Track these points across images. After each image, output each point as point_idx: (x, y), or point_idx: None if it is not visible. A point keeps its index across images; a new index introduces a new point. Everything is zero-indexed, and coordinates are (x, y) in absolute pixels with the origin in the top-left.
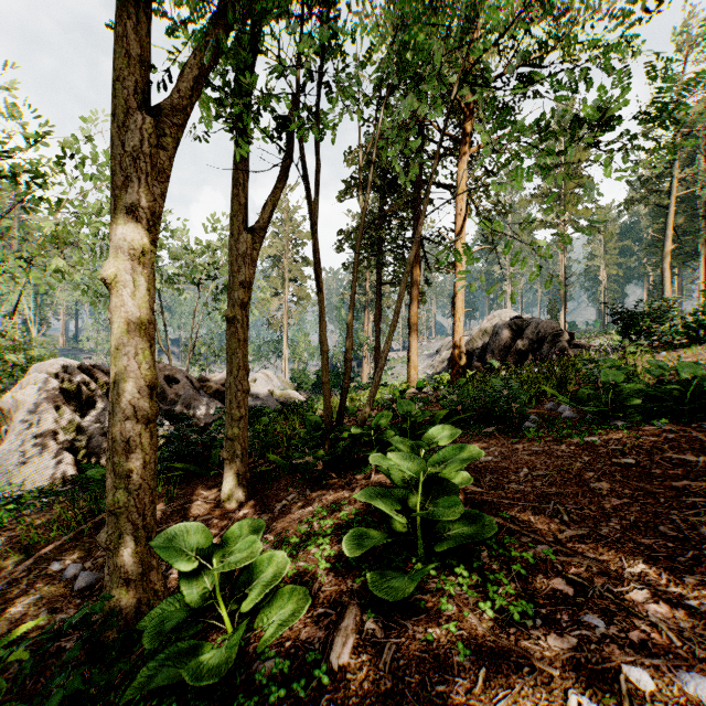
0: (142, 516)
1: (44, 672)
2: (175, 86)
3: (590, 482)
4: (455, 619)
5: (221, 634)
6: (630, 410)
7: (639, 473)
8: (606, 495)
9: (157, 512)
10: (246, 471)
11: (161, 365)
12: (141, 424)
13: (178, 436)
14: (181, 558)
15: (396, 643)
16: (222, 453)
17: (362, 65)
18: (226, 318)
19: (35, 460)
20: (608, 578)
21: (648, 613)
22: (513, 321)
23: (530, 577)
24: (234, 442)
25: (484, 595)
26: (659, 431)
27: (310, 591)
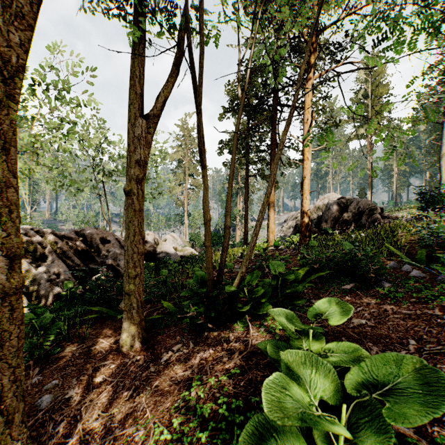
0: None
1: None
2: None
3: None
4: None
5: None
6: None
7: None
8: None
9: (68, 353)
10: (141, 320)
11: (98, 230)
12: None
13: (95, 285)
14: None
15: None
16: (120, 305)
17: None
18: (123, 191)
19: None
20: None
21: None
22: (340, 200)
23: None
24: (130, 296)
25: None
26: None
27: None
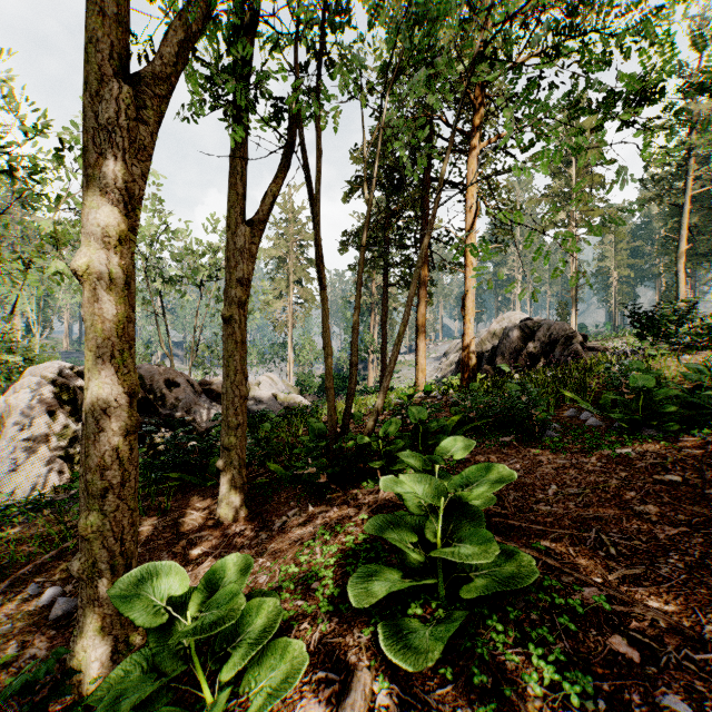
0: (120, 541)
1: None
2: (158, 51)
3: (634, 505)
4: (490, 693)
5: (200, 696)
6: (665, 419)
7: (690, 494)
8: (656, 522)
9: (148, 527)
10: (244, 483)
11: (161, 368)
12: (119, 436)
13: (173, 444)
14: (147, 610)
15: None
16: (218, 464)
17: (370, 24)
18: (222, 318)
19: (27, 468)
20: (682, 638)
21: None
22: (524, 323)
23: (580, 633)
24: (231, 452)
25: (525, 657)
26: (700, 443)
27: (309, 644)
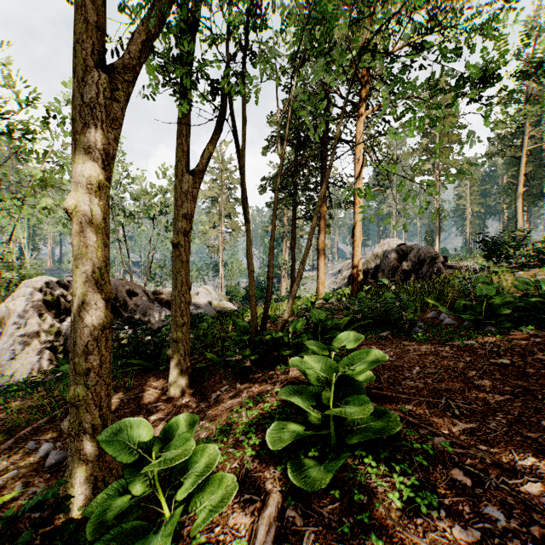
0: (99, 407)
1: (15, 539)
2: (126, 49)
3: (474, 380)
4: (366, 507)
5: (160, 515)
6: (501, 319)
7: (515, 372)
8: (489, 392)
9: (116, 400)
10: (188, 367)
11: (124, 282)
12: (98, 330)
13: (134, 338)
14: (124, 451)
15: (314, 531)
16: (168, 353)
17: (282, 29)
18: (172, 243)
19: (23, 357)
20: (501, 470)
21: (543, 507)
22: (399, 247)
23: (430, 467)
24: (178, 344)
25: (391, 484)
26: (526, 336)
27: (238, 477)
